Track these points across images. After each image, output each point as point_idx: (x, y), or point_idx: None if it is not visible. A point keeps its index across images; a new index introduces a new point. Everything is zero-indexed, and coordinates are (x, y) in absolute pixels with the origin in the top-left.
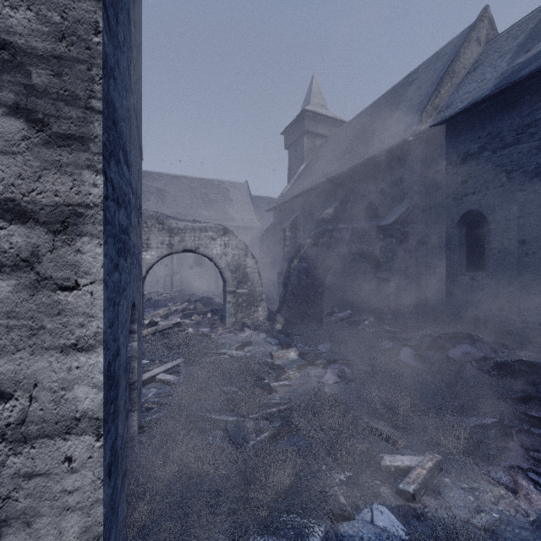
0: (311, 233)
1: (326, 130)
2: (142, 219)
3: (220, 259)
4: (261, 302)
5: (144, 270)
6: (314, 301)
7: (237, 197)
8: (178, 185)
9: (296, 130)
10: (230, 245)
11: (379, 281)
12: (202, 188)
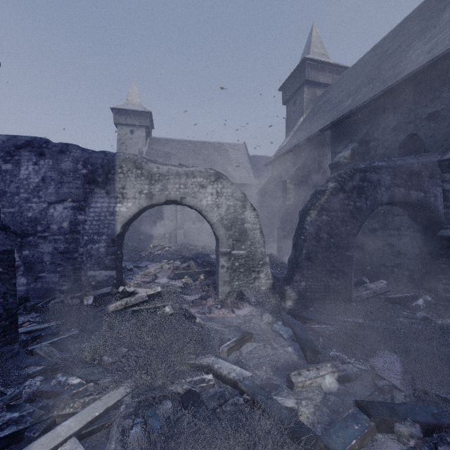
0: (332, 176)
1: (328, 78)
2: (116, 163)
3: (211, 211)
4: (263, 266)
5: (118, 226)
6: (338, 269)
7: (236, 157)
8: (183, 148)
9: (295, 82)
10: (223, 194)
11: (444, 242)
12: (204, 150)
